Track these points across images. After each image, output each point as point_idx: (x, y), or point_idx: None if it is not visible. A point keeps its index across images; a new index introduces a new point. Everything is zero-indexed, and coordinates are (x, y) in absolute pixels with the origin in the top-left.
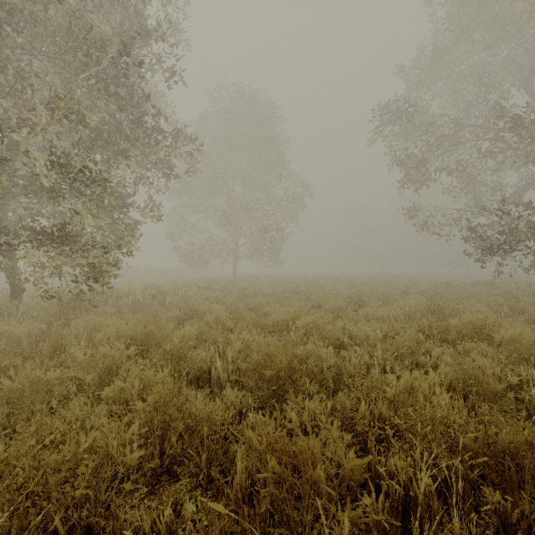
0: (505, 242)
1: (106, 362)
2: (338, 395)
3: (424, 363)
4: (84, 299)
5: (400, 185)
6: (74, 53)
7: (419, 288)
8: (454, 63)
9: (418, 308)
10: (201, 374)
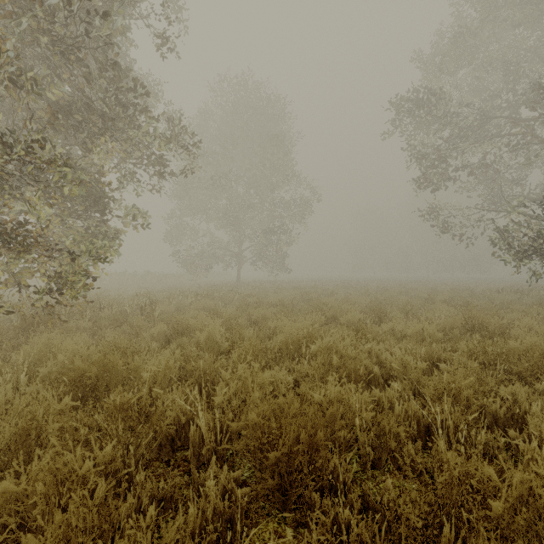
0: (543, 244)
1: (20, 425)
2: (388, 483)
3: (493, 410)
4: (56, 311)
5: (419, 183)
6: (29, 2)
7: (442, 296)
8: (477, 49)
9: (456, 323)
10: (177, 430)
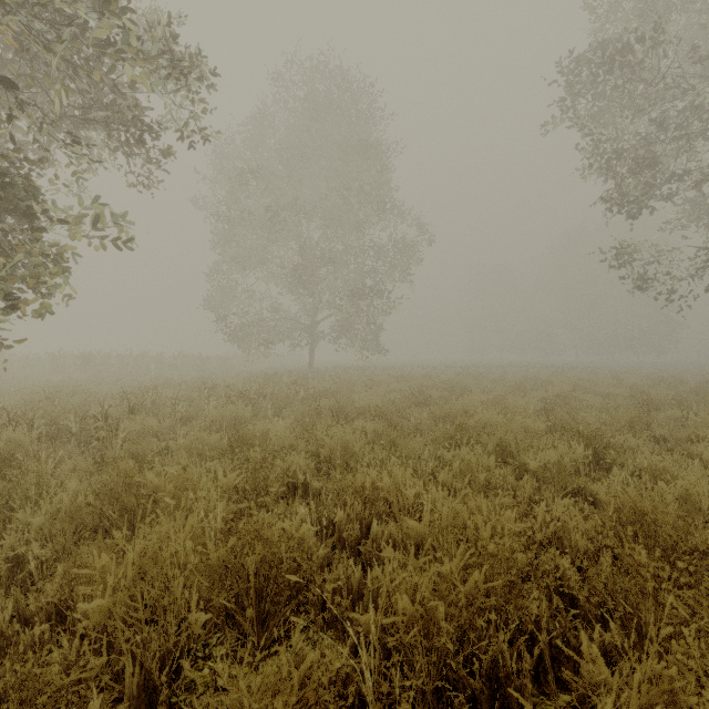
0: None
1: None
2: None
3: None
4: None
5: (606, 204)
6: None
7: (662, 395)
8: None
9: None
10: None
